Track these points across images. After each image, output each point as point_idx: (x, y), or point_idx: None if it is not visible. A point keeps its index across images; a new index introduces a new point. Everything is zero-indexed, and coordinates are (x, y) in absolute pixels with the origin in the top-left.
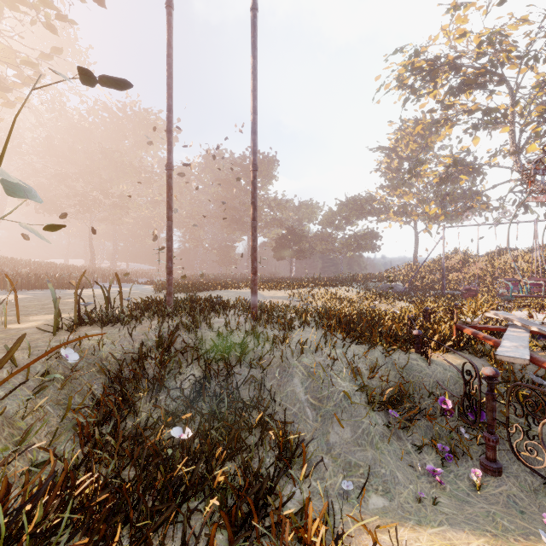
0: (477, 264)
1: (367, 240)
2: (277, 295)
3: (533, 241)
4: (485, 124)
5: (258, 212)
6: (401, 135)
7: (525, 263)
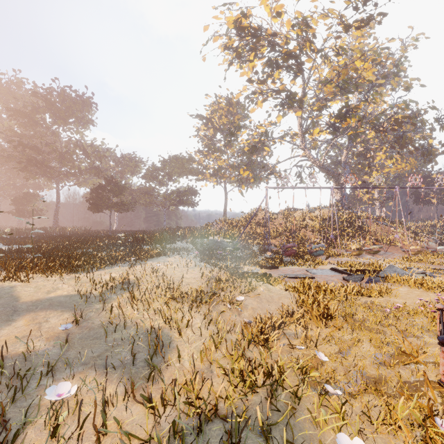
0: (276, 221)
1: (187, 196)
2: (55, 294)
3: (329, 204)
4: (288, 105)
5: (69, 157)
6: (215, 109)
7: (312, 221)
